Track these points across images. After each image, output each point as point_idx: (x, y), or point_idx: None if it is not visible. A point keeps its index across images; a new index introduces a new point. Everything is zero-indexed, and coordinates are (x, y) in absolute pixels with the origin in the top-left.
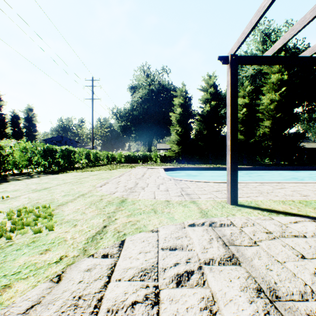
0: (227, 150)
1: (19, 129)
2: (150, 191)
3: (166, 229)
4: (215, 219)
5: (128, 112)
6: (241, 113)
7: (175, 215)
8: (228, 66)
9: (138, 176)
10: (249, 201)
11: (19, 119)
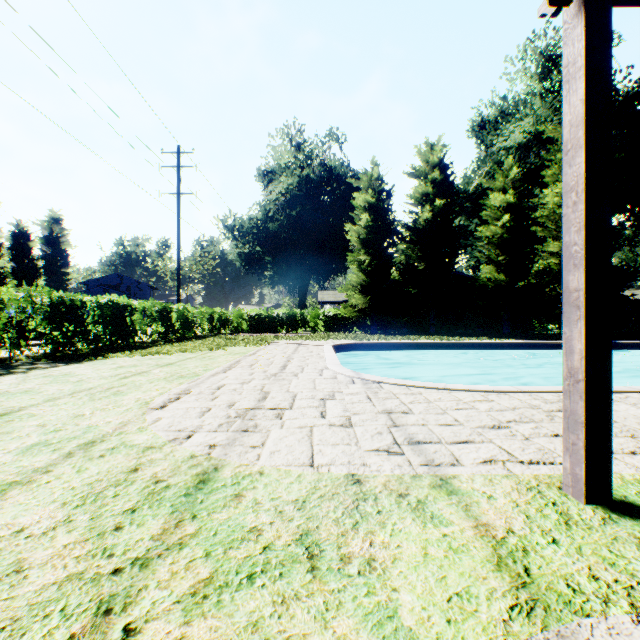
0: (568, 306)
1: (31, 261)
2: (298, 426)
3: None
4: None
5: (256, 224)
6: (499, 225)
7: (398, 592)
8: (571, 10)
9: (272, 367)
10: (634, 481)
11: (31, 240)
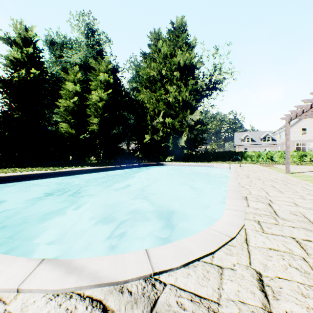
0: None
1: None
2: None
3: None
4: None
5: None
6: (72, 101)
7: None
8: None
9: None
10: None
11: None
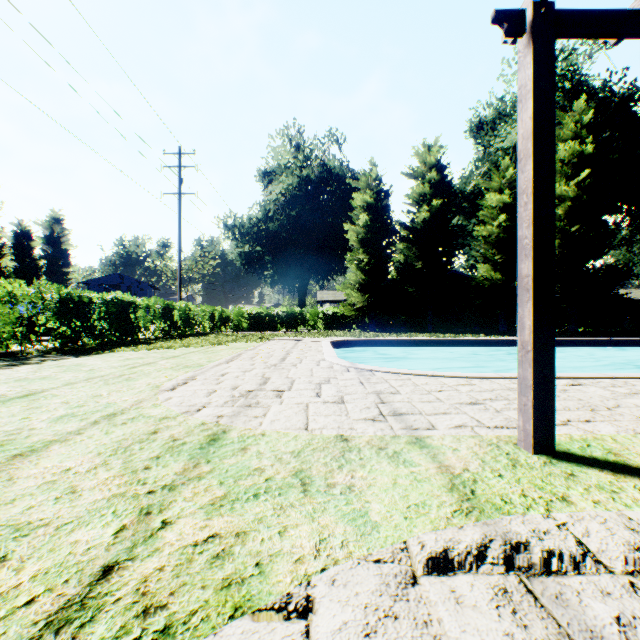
0: (521, 290)
1: (33, 260)
2: (296, 403)
3: (342, 591)
4: (514, 528)
5: (256, 224)
6: (495, 224)
7: (369, 503)
8: (523, 42)
9: (272, 359)
10: (580, 439)
11: (33, 240)
